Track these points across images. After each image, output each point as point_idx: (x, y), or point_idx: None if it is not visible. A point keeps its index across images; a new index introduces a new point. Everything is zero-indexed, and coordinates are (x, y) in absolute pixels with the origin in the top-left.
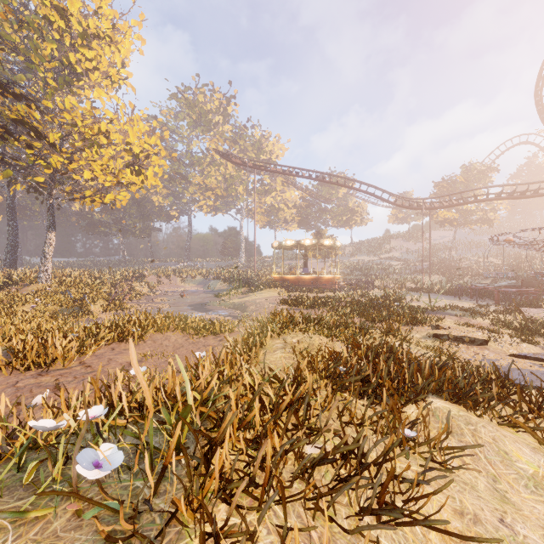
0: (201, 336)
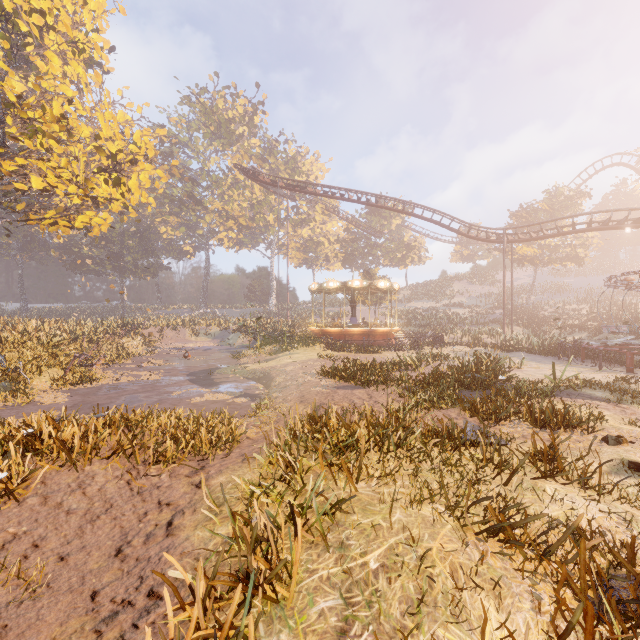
0: (164, 470)
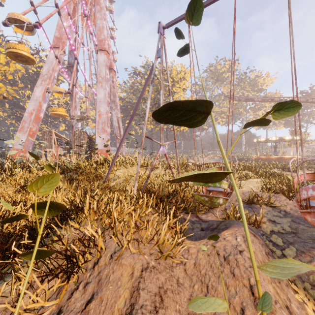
0: None
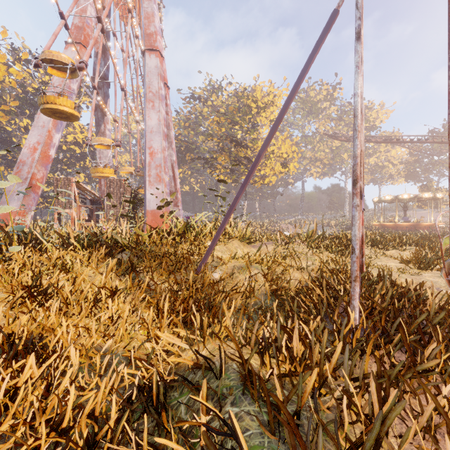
0: None
